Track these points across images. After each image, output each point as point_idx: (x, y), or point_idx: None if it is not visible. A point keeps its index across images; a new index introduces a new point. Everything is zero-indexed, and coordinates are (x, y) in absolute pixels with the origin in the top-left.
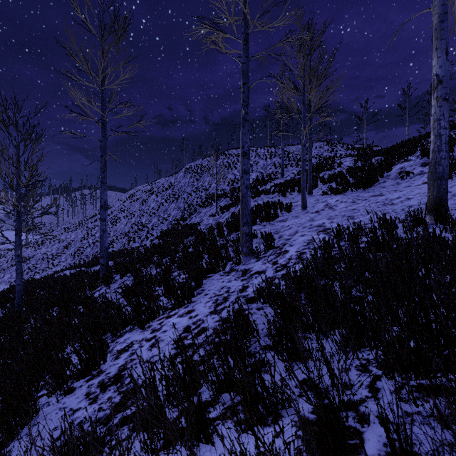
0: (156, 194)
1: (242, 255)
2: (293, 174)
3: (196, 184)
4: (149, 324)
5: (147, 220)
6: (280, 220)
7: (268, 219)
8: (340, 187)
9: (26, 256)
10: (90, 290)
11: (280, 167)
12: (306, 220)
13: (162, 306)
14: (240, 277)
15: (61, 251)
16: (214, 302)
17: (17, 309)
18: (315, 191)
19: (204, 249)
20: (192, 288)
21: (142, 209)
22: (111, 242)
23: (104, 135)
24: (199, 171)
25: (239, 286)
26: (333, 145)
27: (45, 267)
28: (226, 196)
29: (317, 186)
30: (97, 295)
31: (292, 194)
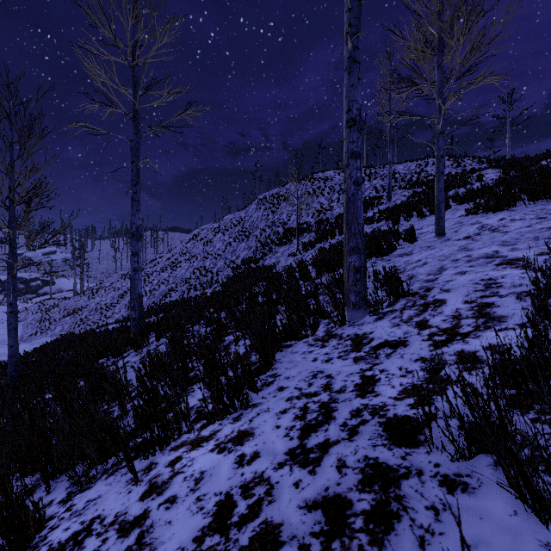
0: (223, 231)
1: (348, 308)
2: (405, 197)
3: (271, 218)
4: (152, 458)
5: (212, 264)
6: (399, 254)
7: (380, 253)
8: (501, 200)
9: (78, 306)
10: (114, 356)
11: (383, 191)
12: (453, 250)
13: (193, 406)
14: (350, 352)
15: (116, 300)
16: (297, 416)
17: (9, 382)
18: (447, 213)
19: (279, 297)
20: (252, 373)
21: (206, 250)
22: (169, 291)
23: (136, 132)
24: (275, 201)
25: (353, 374)
26: (458, 159)
27: (97, 319)
28: (311, 230)
29: (449, 207)
30: (119, 365)
31: (409, 221)
